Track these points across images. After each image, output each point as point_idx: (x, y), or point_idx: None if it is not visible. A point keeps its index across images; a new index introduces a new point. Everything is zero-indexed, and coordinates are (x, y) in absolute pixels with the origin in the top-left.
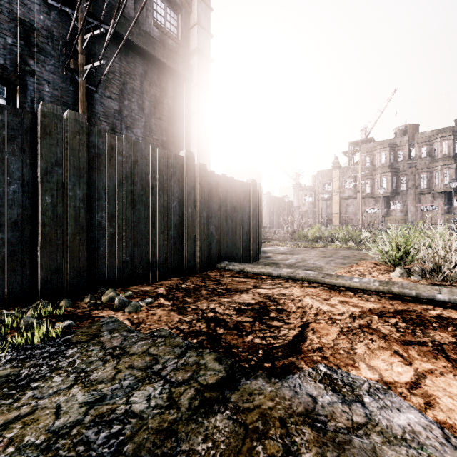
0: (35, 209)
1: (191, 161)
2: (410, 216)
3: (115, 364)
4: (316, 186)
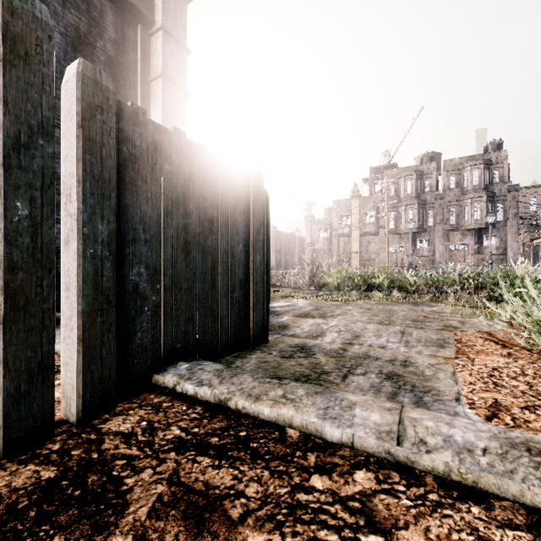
0: None
1: (32, 31)
2: (439, 256)
3: None
4: (332, 219)
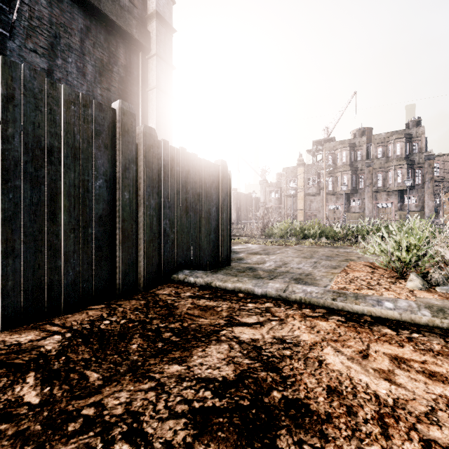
0: None
1: (130, 119)
2: (368, 212)
3: None
4: (282, 183)
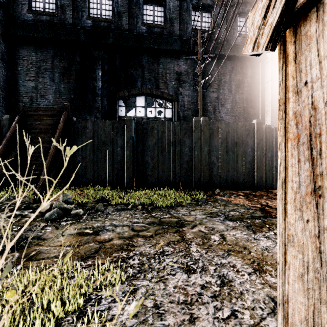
0: (192, 156)
1: (259, 125)
2: None
3: (223, 207)
4: None
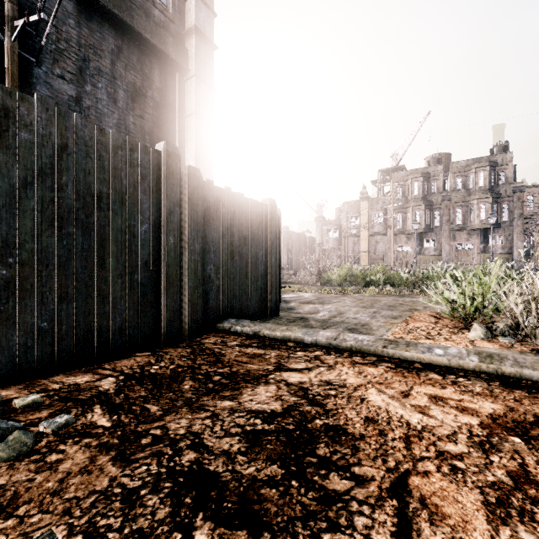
0: None
1: (174, 161)
2: (445, 255)
3: None
4: (342, 220)
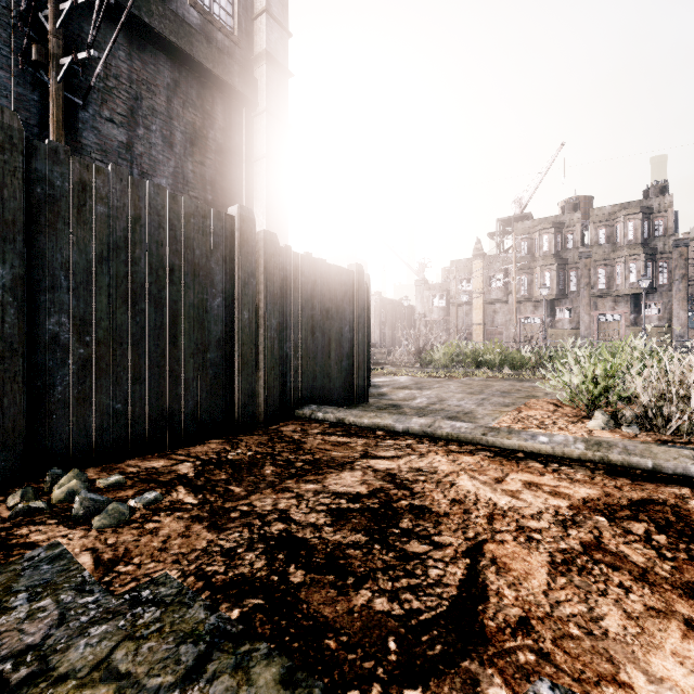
0: None
1: (249, 226)
2: (584, 328)
3: None
4: (450, 284)
